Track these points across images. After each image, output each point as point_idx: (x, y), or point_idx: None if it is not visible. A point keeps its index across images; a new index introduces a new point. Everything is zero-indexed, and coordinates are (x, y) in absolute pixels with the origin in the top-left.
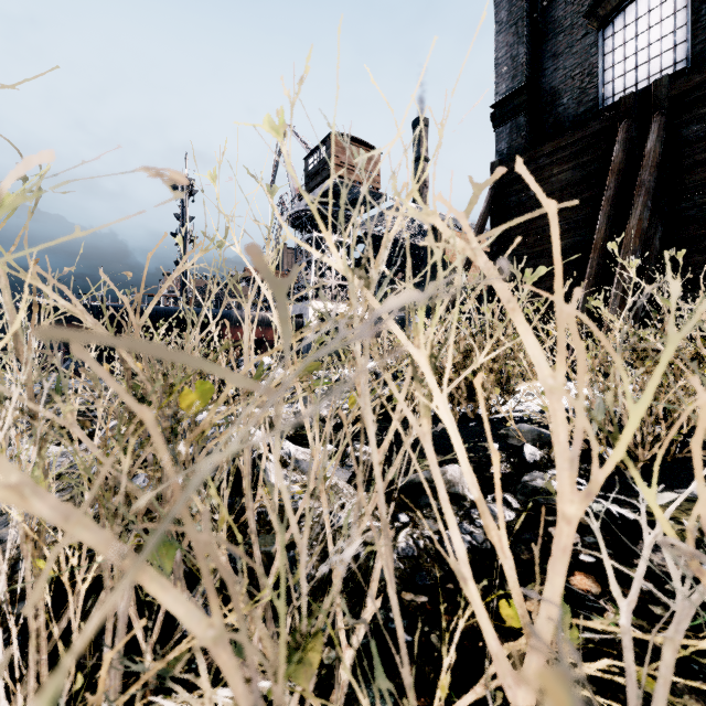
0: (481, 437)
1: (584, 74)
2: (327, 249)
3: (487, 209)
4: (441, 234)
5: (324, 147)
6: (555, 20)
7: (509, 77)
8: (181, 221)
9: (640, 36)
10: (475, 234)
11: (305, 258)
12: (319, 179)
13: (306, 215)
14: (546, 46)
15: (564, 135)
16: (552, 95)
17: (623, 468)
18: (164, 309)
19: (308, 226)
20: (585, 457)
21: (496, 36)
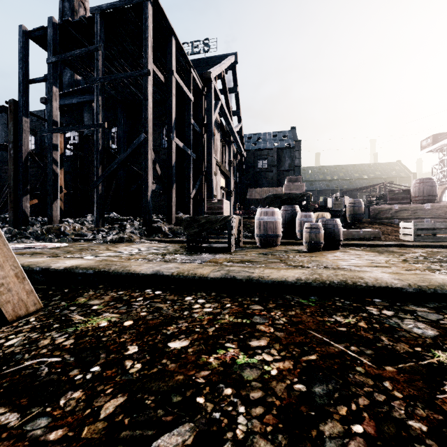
0: None
1: None
2: None
3: None
4: None
5: None
6: None
7: (1, 139)
8: None
9: (30, 145)
10: None
11: None
12: None
13: None
14: None
15: None
16: None
17: None
18: None
19: None
20: None
21: None
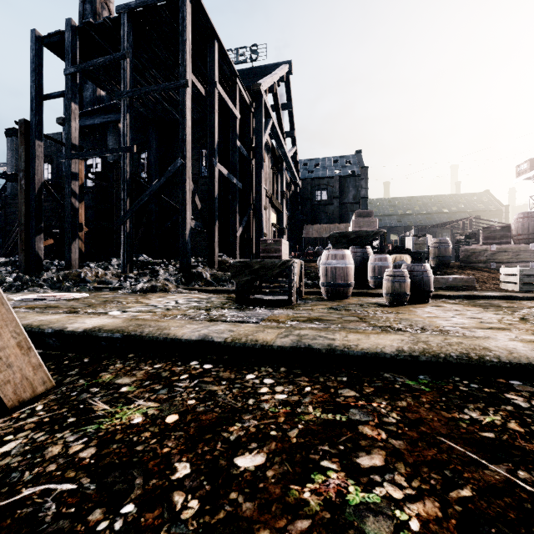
0: None
1: None
2: None
3: None
4: None
5: None
6: None
7: (11, 167)
8: None
9: (45, 174)
10: None
11: None
12: None
13: None
14: None
15: None
16: None
17: None
18: None
19: None
20: None
21: (7, 150)
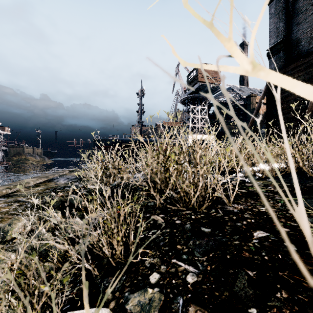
0: (233, 173)
1: (312, 30)
2: (196, 112)
3: (263, 94)
4: (253, 99)
5: (195, 70)
6: (298, 8)
7: (275, 37)
8: (139, 106)
9: None
10: (258, 106)
11: (187, 117)
12: (193, 84)
13: (187, 99)
14: (293, 20)
15: (299, 60)
16: (296, 41)
17: (261, 177)
18: (134, 139)
19: (188, 103)
20: (253, 175)
21: (269, 20)
